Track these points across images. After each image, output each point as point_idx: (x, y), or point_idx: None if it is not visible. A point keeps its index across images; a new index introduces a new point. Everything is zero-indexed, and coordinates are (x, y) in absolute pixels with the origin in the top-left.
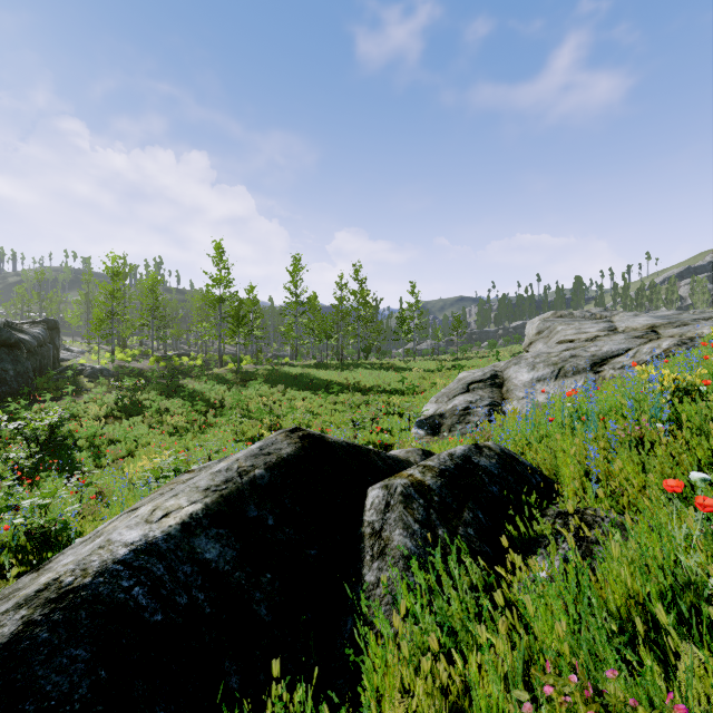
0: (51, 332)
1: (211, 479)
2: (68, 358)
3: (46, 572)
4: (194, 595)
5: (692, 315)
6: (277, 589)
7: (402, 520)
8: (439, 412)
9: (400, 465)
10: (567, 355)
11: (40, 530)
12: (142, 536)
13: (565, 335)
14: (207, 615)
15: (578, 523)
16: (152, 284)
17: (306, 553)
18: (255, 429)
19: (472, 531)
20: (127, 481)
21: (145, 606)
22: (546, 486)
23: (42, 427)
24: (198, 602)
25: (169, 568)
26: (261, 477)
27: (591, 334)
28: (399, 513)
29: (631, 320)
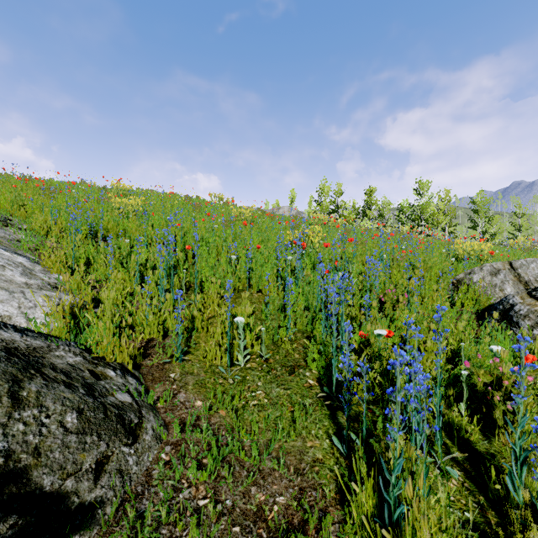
0: None
1: None
2: None
3: None
4: None
5: None
6: None
7: None
8: None
9: None
10: None
11: None
12: None
13: None
14: None
15: None
16: None
17: None
18: None
19: None
20: None
21: None
22: None
23: None
24: None
25: None
26: None
27: None
28: None
29: None
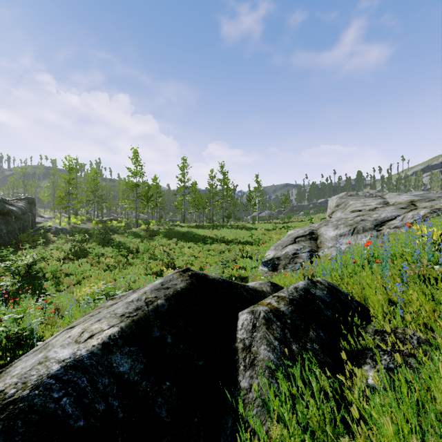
0: (30, 205)
1: (125, 307)
2: (41, 221)
3: (5, 375)
4: (110, 402)
5: (436, 194)
6: (175, 395)
7: (266, 338)
8: (276, 256)
9: (258, 294)
10: (358, 220)
11: (15, 335)
12: (71, 354)
13: (355, 207)
14: (120, 419)
15: (395, 340)
16: (93, 175)
17: (196, 364)
18: (158, 266)
19: (317, 346)
20: (75, 301)
21: (70, 414)
22: (361, 309)
23: (22, 265)
24: (113, 408)
25: (91, 381)
26: (162, 306)
27: (372, 206)
28: (263, 332)
29: (397, 197)
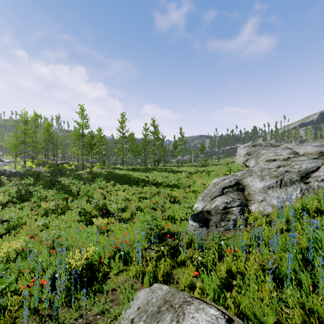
0: None
1: None
2: None
3: None
4: None
5: None
6: None
7: None
8: (206, 209)
9: None
10: (283, 171)
11: None
12: None
13: (269, 156)
14: None
15: None
16: (47, 127)
17: None
18: (93, 211)
19: None
20: None
21: None
22: None
23: None
24: None
25: None
26: None
27: (284, 156)
28: None
29: (303, 148)
